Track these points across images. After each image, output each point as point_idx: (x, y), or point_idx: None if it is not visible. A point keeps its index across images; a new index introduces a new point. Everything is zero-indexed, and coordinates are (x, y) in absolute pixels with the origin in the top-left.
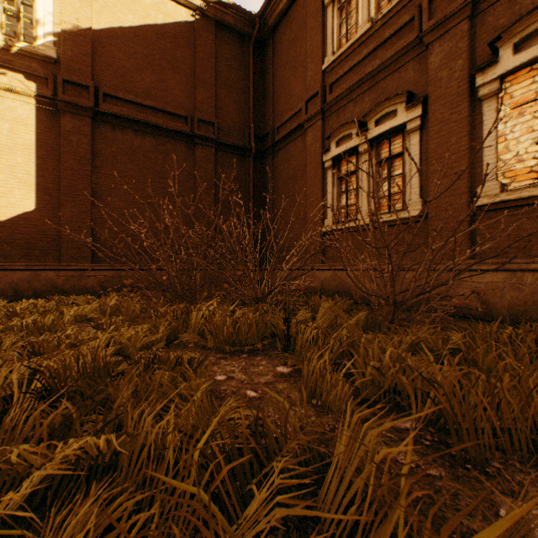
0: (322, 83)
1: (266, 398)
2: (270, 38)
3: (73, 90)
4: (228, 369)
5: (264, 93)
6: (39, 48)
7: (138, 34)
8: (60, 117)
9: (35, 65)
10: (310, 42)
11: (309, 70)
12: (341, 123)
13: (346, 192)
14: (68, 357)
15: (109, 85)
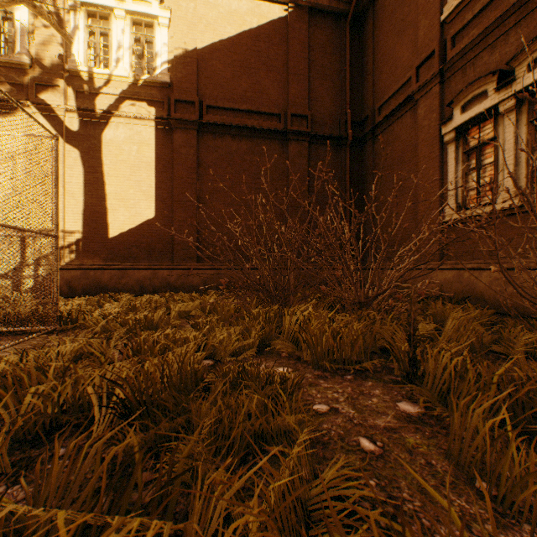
0: (439, 39)
1: (390, 459)
2: (369, 9)
3: (182, 108)
4: (329, 395)
5: (362, 73)
6: (157, 77)
7: (235, 43)
8: (173, 134)
9: (155, 92)
10: None
11: (421, 28)
12: (469, 81)
13: (477, 168)
14: (152, 365)
15: (211, 97)
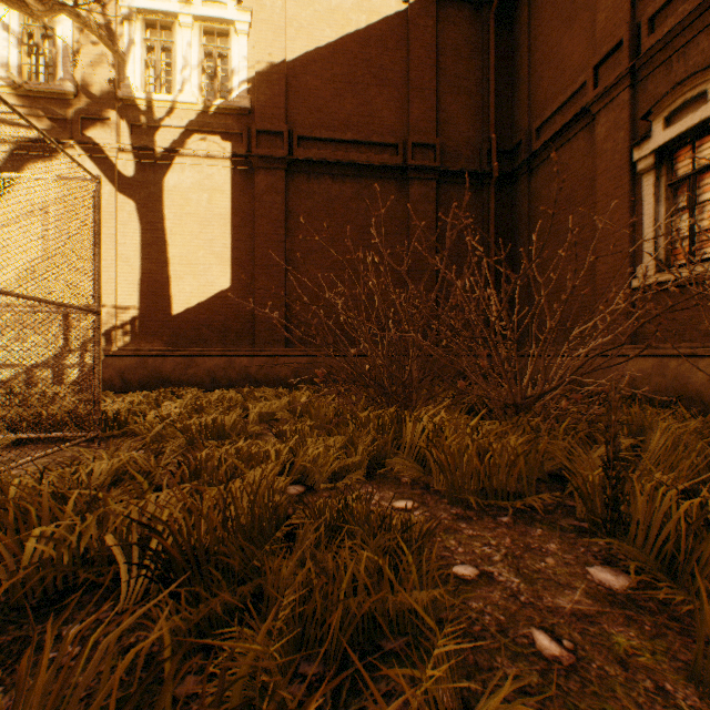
0: (630, 22)
1: (591, 676)
2: None
3: (266, 141)
4: (476, 549)
5: (512, 82)
6: (233, 101)
7: (336, 51)
8: (254, 176)
9: (230, 122)
10: None
11: (601, 10)
12: (677, 79)
13: (690, 207)
14: (210, 499)
15: (304, 125)
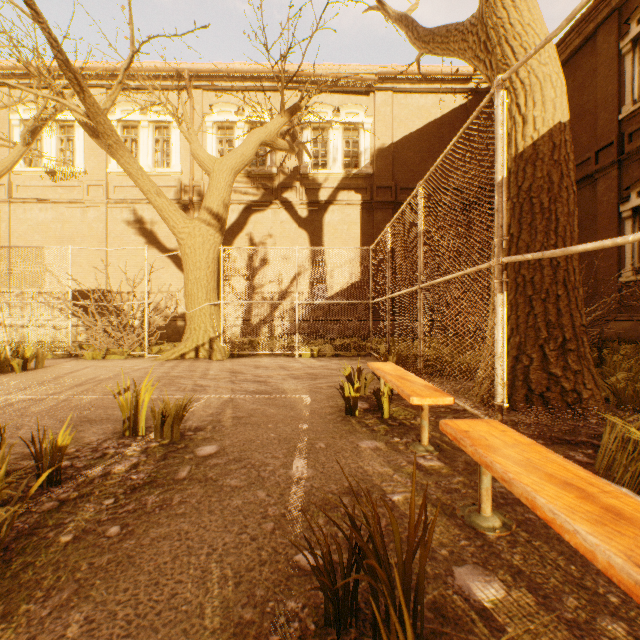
0: (617, 132)
1: None
2: None
3: (381, 192)
4: None
5: None
6: (362, 170)
7: (422, 133)
8: (373, 213)
9: (360, 182)
10: (601, 91)
11: (600, 119)
12: None
13: None
14: None
15: (402, 180)
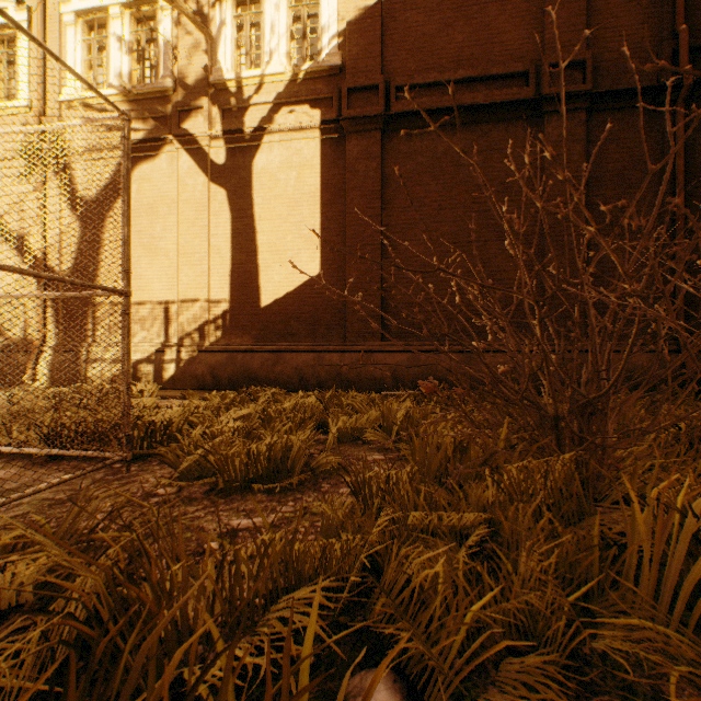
0: None
1: None
2: None
3: (359, 100)
4: None
5: None
6: (322, 61)
7: None
8: (345, 143)
9: (320, 86)
10: None
11: None
12: None
13: None
14: None
15: (403, 72)
